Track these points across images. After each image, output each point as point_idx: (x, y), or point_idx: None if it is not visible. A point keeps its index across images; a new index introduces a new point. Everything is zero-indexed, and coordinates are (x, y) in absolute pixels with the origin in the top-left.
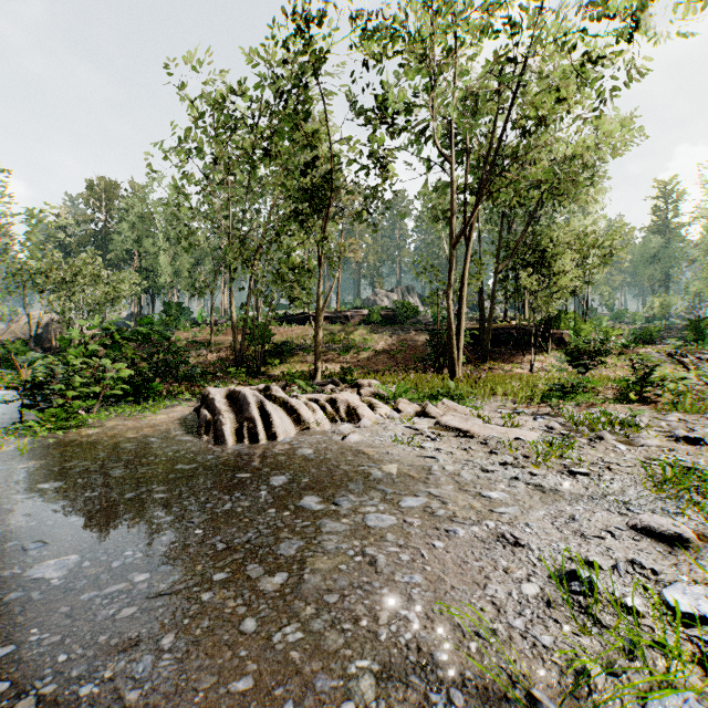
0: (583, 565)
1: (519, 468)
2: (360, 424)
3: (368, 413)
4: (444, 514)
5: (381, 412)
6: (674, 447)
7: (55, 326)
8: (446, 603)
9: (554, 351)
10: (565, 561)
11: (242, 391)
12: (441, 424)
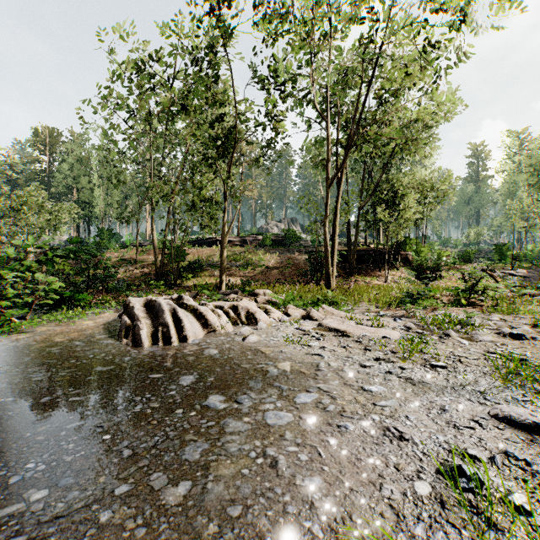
0: (464, 458)
1: (390, 363)
2: (257, 326)
3: (264, 317)
4: (334, 410)
5: (274, 316)
6: (504, 342)
7: (4, 247)
8: (347, 509)
9: (402, 267)
10: (447, 454)
11: (158, 300)
12: (323, 325)
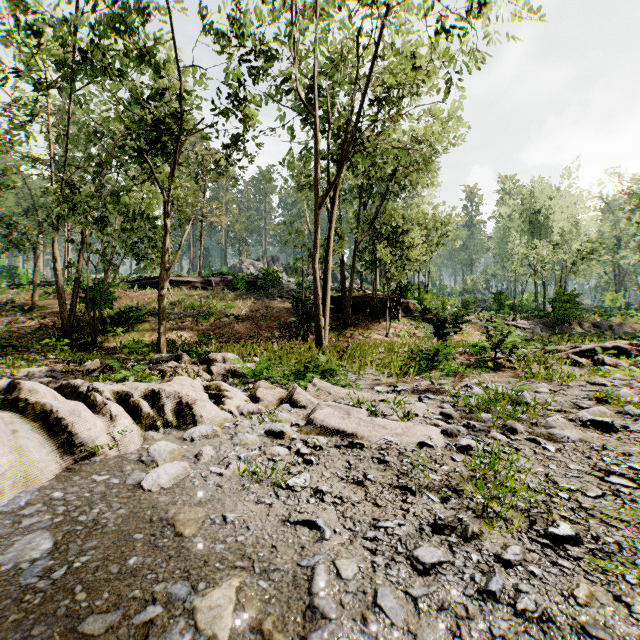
0: None
1: (471, 541)
2: (192, 434)
3: (211, 410)
4: None
5: (231, 405)
6: (595, 439)
7: None
8: None
9: (404, 318)
10: None
11: None
12: (316, 424)
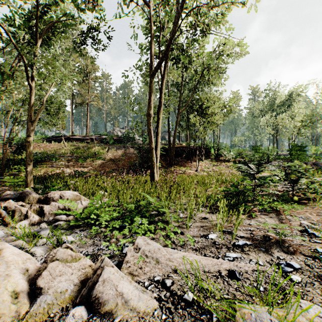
0: None
1: None
2: None
3: None
4: None
5: None
6: None
7: None
8: None
9: (205, 159)
10: None
11: None
12: None
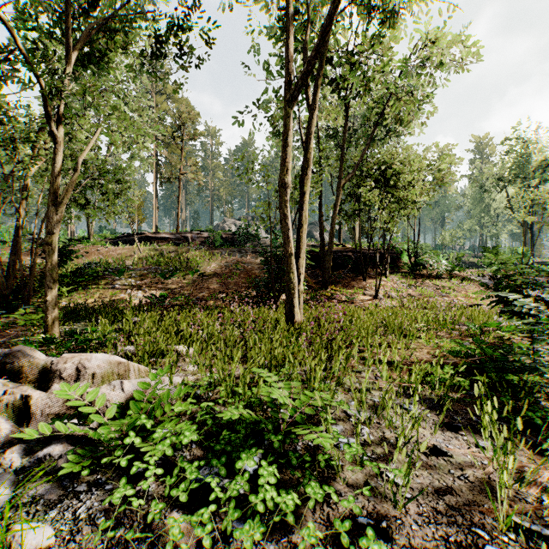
0: None
1: None
2: None
3: None
4: None
5: None
6: None
7: None
8: None
9: (391, 274)
10: None
11: None
12: None
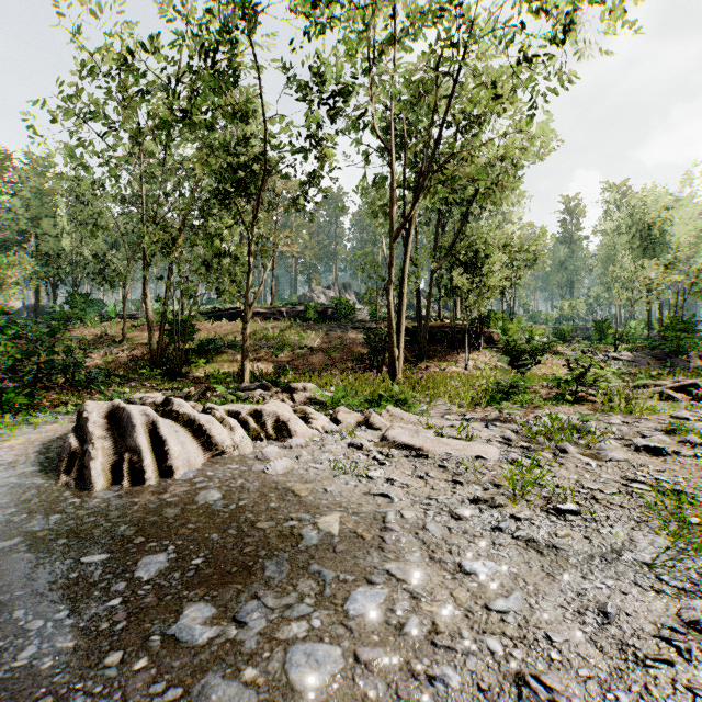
0: None
1: (496, 508)
2: (291, 443)
3: (302, 427)
4: (418, 629)
5: (317, 424)
6: (640, 460)
7: None
8: None
9: (485, 349)
10: None
11: (127, 407)
12: (389, 440)
